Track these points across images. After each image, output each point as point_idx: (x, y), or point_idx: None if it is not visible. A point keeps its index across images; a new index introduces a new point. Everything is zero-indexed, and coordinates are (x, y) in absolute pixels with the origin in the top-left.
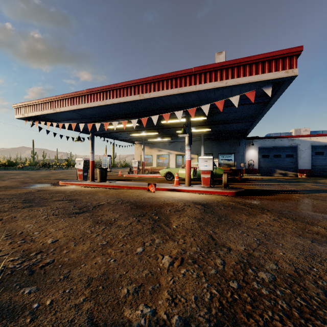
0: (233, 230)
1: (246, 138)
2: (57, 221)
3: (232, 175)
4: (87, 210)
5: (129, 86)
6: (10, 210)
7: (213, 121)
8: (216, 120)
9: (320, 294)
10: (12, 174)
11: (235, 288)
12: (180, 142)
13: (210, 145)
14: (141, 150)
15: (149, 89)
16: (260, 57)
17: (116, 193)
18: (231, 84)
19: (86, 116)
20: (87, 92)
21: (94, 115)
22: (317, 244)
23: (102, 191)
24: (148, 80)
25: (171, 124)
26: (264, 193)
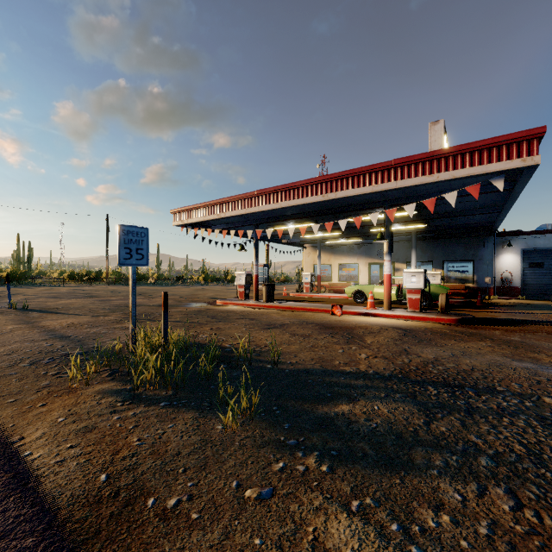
0: (431, 348)
1: (497, 234)
2: (259, 332)
3: (469, 297)
4: (276, 327)
5: (309, 184)
6: (208, 323)
7: (430, 214)
8: (435, 213)
9: (479, 377)
10: (152, 291)
11: (413, 368)
12: (377, 243)
13: (428, 247)
14: (314, 257)
15: (336, 188)
16: (485, 143)
17: (293, 315)
18: (445, 179)
19: (249, 218)
20: (258, 193)
21: (260, 216)
22: (515, 361)
23: (275, 312)
24: (335, 177)
25: (363, 221)
26: (507, 324)
